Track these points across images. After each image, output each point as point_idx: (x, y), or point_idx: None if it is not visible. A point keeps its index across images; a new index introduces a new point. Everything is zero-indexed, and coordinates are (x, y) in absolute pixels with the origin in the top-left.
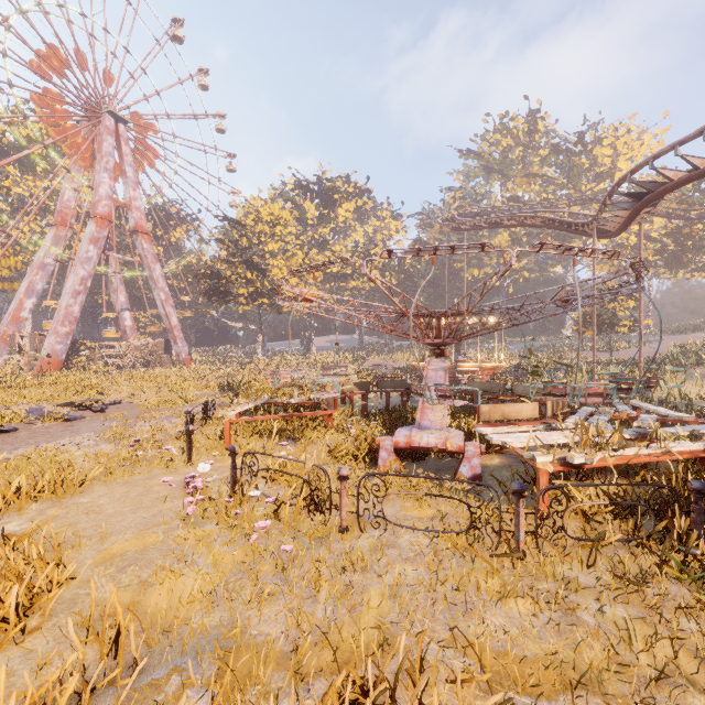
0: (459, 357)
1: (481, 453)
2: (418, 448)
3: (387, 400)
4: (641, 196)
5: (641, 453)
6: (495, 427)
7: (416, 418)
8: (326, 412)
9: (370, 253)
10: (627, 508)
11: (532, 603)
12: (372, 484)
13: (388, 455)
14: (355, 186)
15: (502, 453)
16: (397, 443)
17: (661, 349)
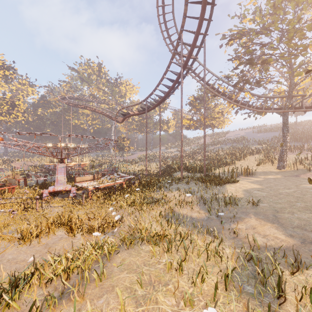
0: (69, 160)
1: (76, 189)
2: (57, 191)
3: (37, 180)
4: (125, 115)
5: (111, 183)
6: (80, 183)
7: (55, 183)
8: (13, 186)
9: (15, 103)
10: (106, 194)
11: (84, 210)
12: (42, 203)
13: (46, 195)
14: (3, 63)
15: (83, 190)
16: (49, 191)
17: (136, 156)
